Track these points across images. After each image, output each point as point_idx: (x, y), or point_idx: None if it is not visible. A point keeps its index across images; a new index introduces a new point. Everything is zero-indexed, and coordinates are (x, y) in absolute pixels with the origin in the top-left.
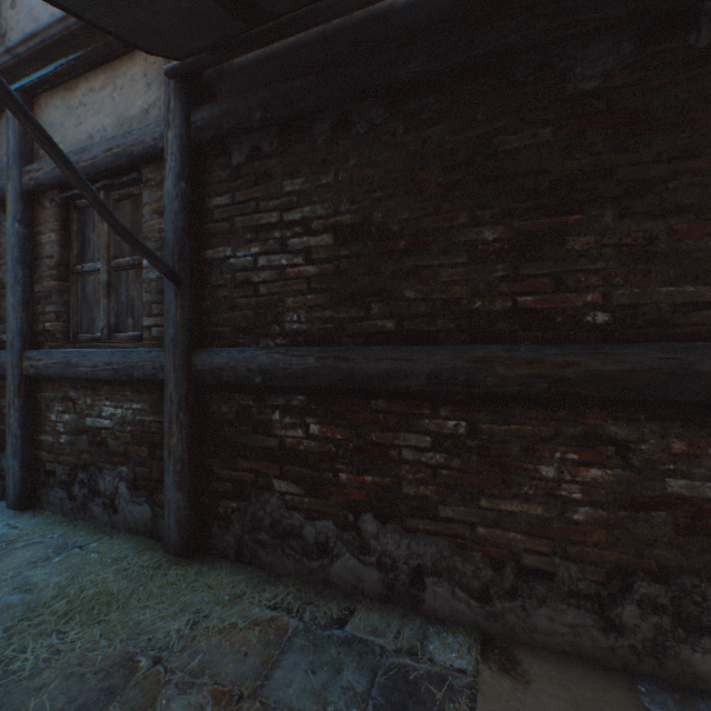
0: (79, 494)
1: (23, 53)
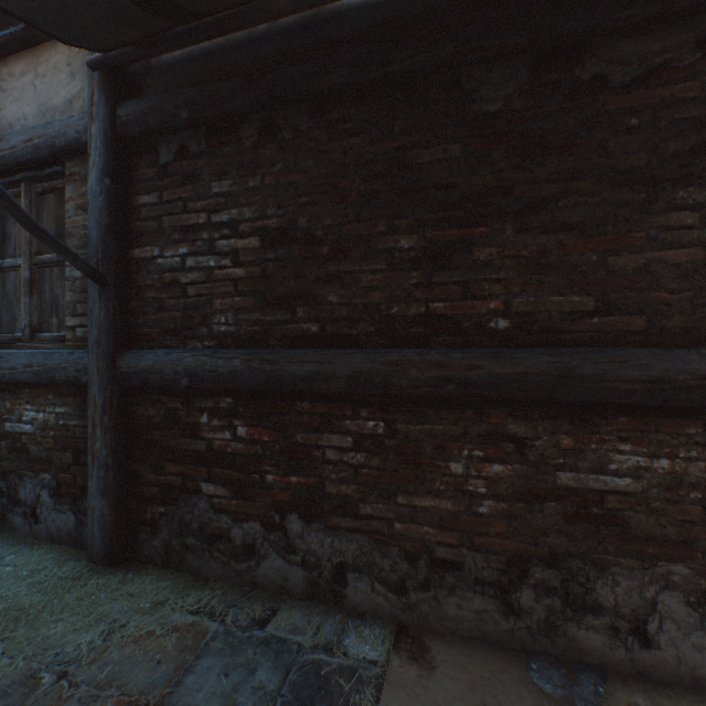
0: None
1: None
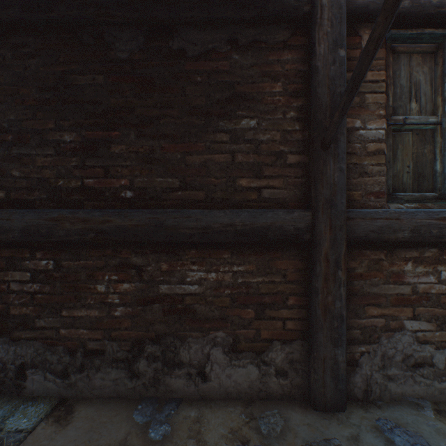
0: None
1: None
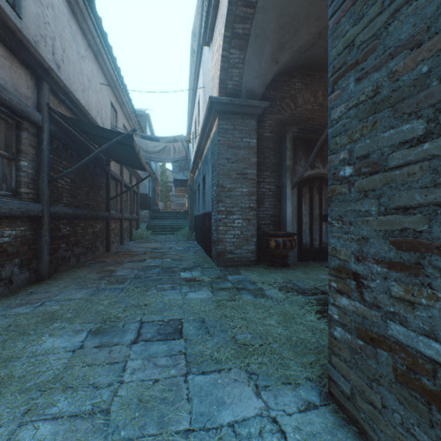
0: None
1: None
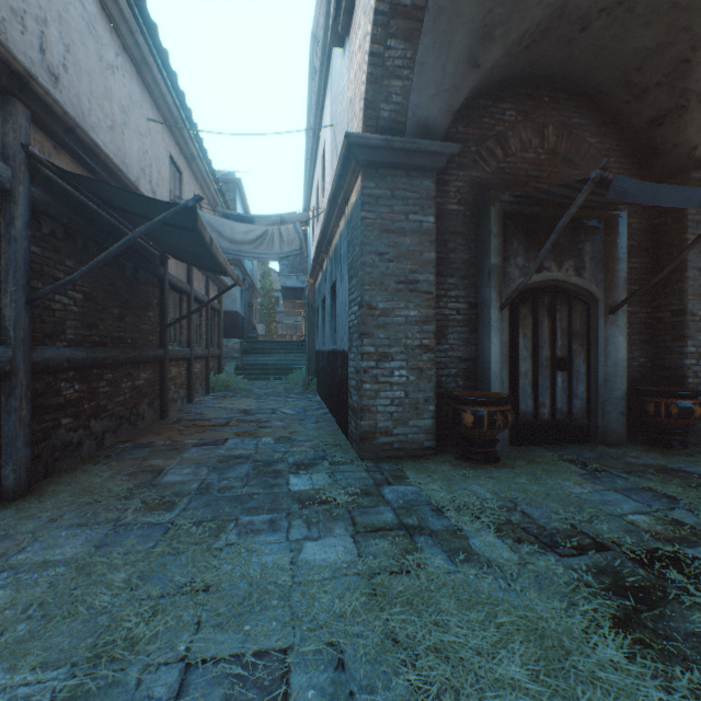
0: None
1: None
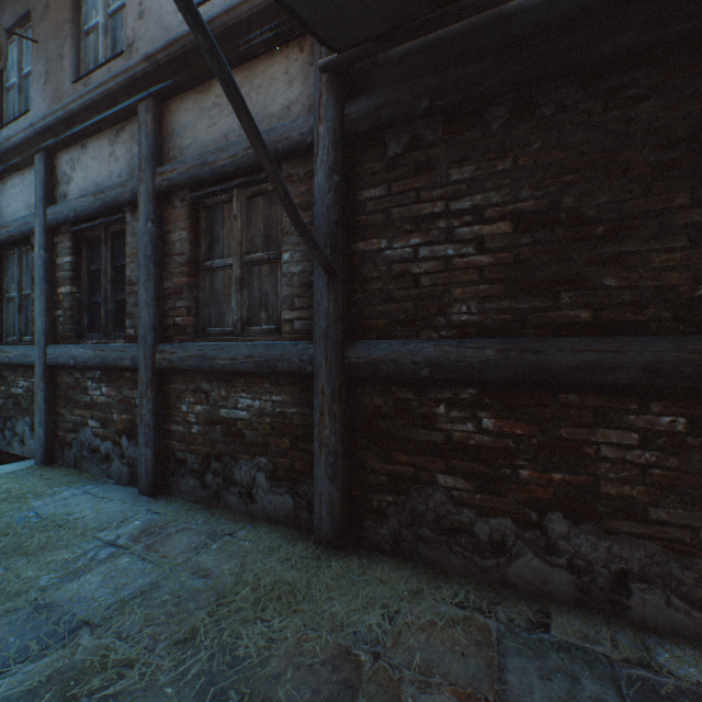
0: (212, 483)
1: (162, 60)
